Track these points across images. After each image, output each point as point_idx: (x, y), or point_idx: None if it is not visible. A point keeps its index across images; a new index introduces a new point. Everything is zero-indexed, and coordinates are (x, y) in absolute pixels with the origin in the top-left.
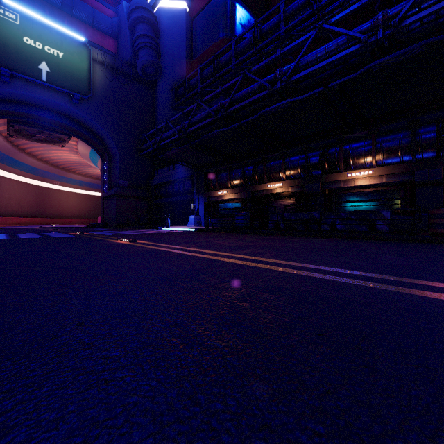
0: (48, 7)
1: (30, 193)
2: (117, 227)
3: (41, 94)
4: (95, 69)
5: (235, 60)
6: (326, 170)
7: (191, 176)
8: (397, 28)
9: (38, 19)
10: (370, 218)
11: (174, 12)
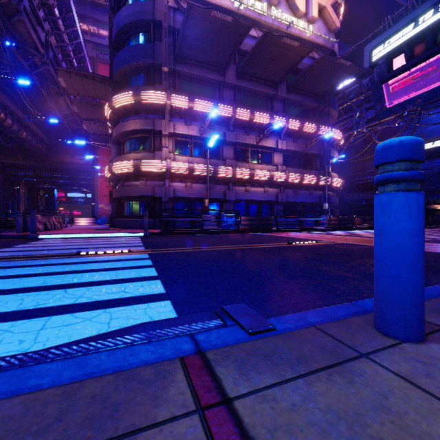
0: None
1: None
2: None
3: None
4: None
5: None
6: None
7: None
8: None
9: None
10: None
11: None
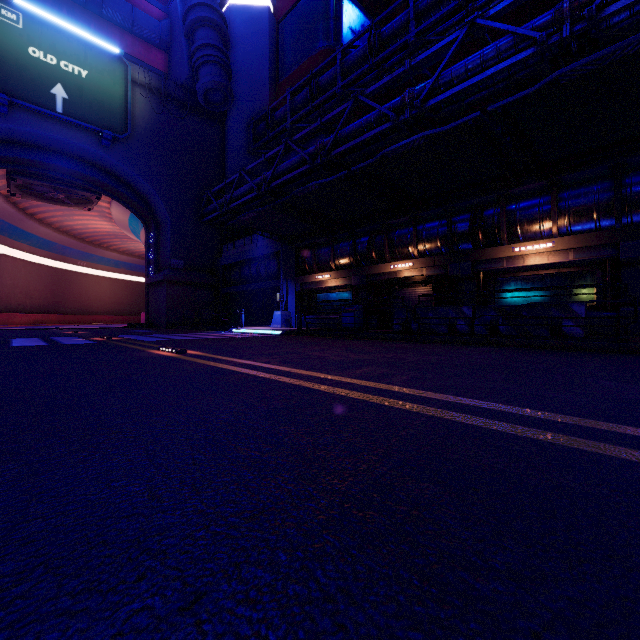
0: (66, 5)
1: (44, 278)
2: (168, 328)
3: (55, 131)
4: (135, 96)
5: (342, 80)
6: (480, 242)
7: (276, 253)
8: (593, 21)
9: (50, 20)
10: (553, 316)
11: (252, 12)
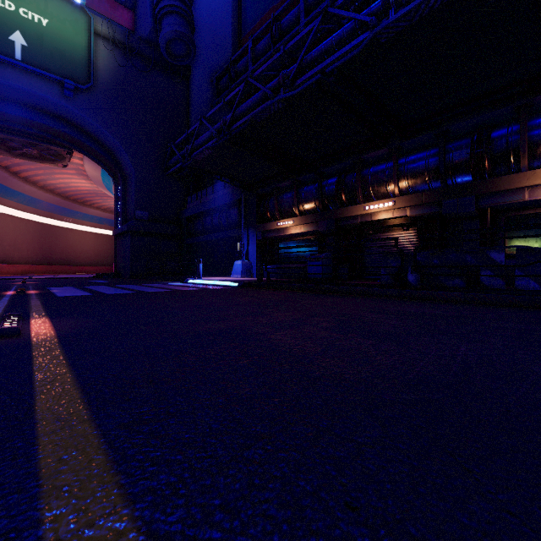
0: None
1: (32, 232)
2: (132, 277)
3: (14, 79)
4: (99, 48)
5: (305, 17)
6: (485, 171)
7: (237, 201)
8: None
9: None
10: None
11: None
